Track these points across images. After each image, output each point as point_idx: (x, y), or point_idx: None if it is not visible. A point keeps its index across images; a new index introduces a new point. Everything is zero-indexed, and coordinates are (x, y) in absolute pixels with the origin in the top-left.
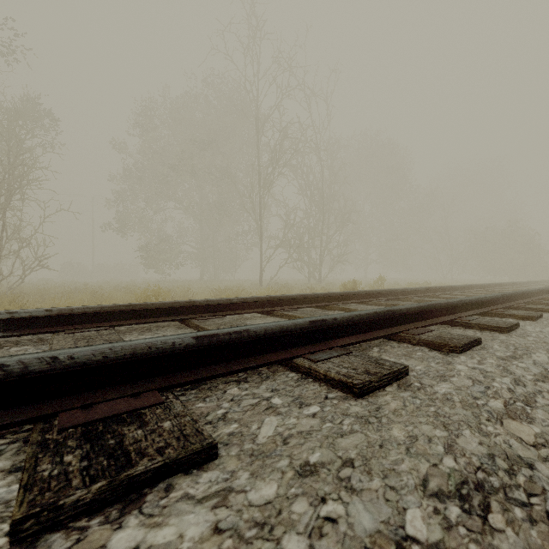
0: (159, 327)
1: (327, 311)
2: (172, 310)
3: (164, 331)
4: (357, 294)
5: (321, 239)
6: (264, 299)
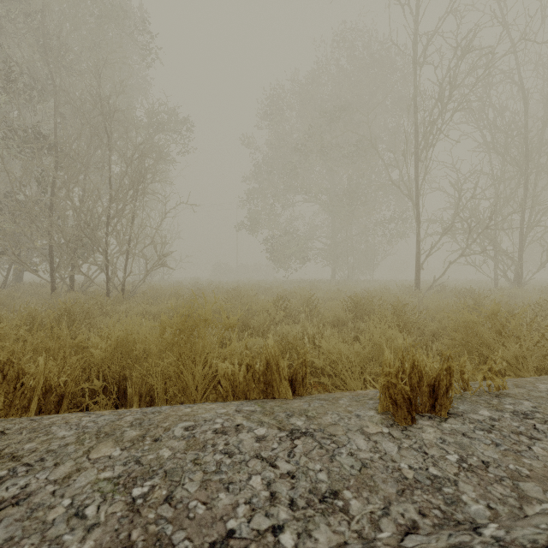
0: None
1: None
2: None
3: None
4: None
5: (521, 217)
6: None
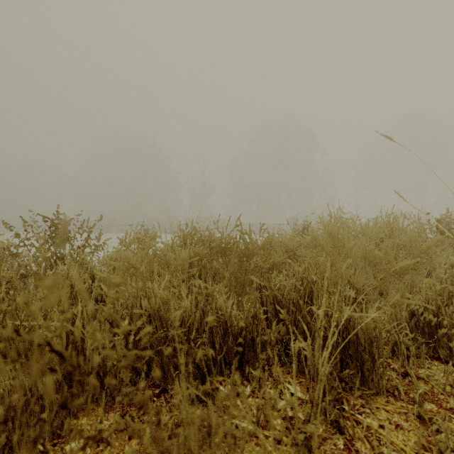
0: None
1: None
2: None
3: None
4: None
5: None
6: None
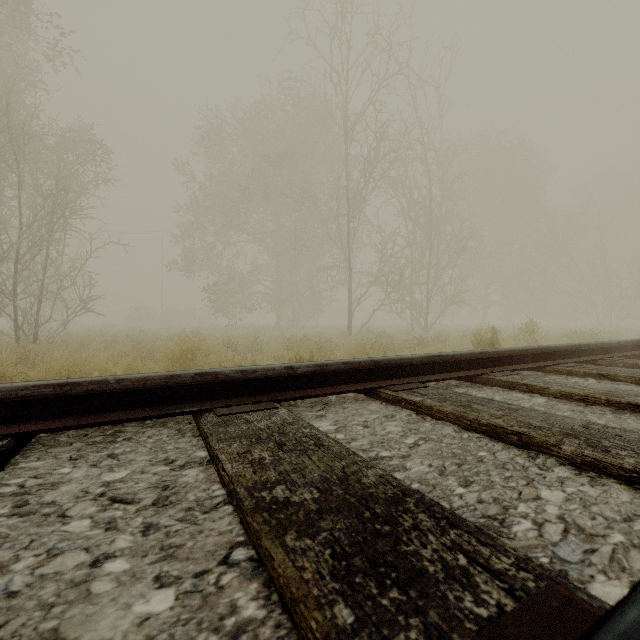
0: (140, 427)
1: (479, 388)
2: (168, 391)
3: (131, 447)
4: (524, 354)
5: (428, 274)
6: (360, 366)
